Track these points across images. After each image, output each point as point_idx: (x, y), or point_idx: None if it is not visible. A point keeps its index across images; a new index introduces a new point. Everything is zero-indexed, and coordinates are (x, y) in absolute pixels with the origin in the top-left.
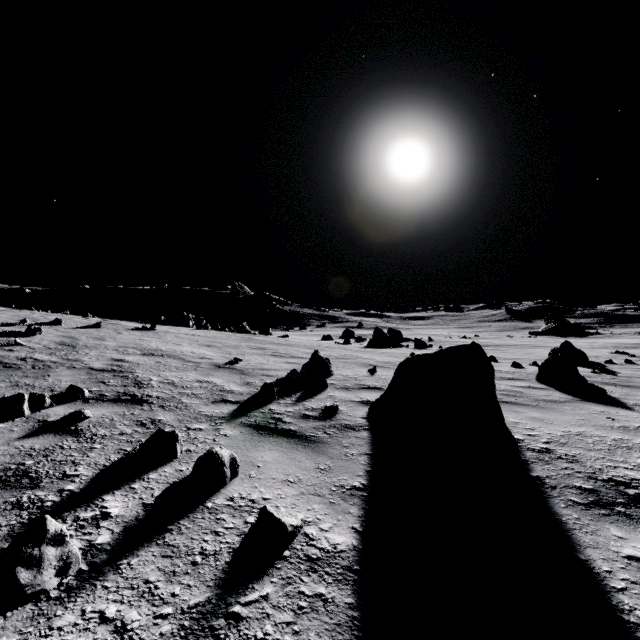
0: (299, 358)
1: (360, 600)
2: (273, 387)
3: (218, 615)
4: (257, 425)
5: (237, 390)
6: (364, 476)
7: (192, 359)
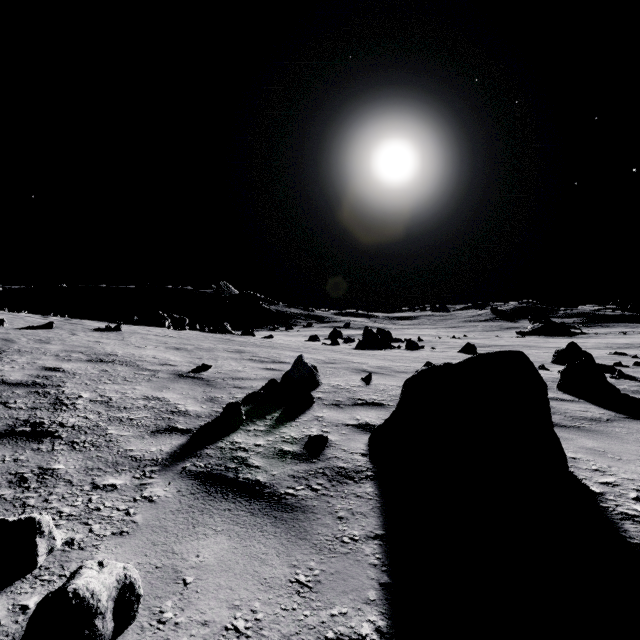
0: (281, 363)
1: None
2: (240, 408)
3: None
4: (207, 474)
5: (194, 410)
6: (379, 603)
7: (150, 366)
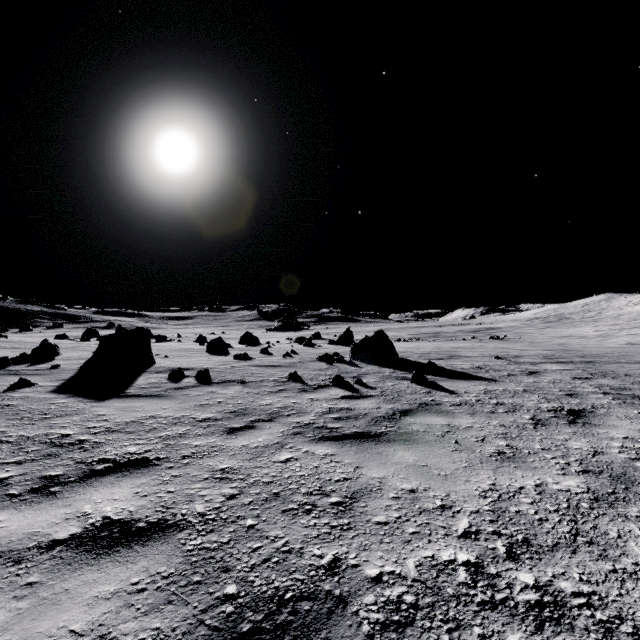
0: (27, 349)
1: (59, 387)
2: (9, 358)
3: (10, 391)
4: (2, 374)
5: None
6: (70, 377)
7: None
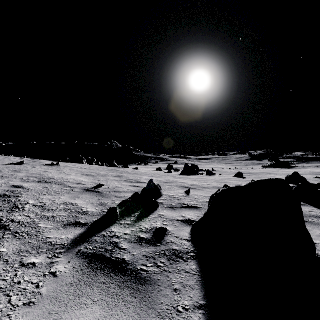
0: (141, 183)
1: None
2: (116, 210)
3: None
4: (93, 254)
5: (91, 211)
6: None
7: (71, 185)
